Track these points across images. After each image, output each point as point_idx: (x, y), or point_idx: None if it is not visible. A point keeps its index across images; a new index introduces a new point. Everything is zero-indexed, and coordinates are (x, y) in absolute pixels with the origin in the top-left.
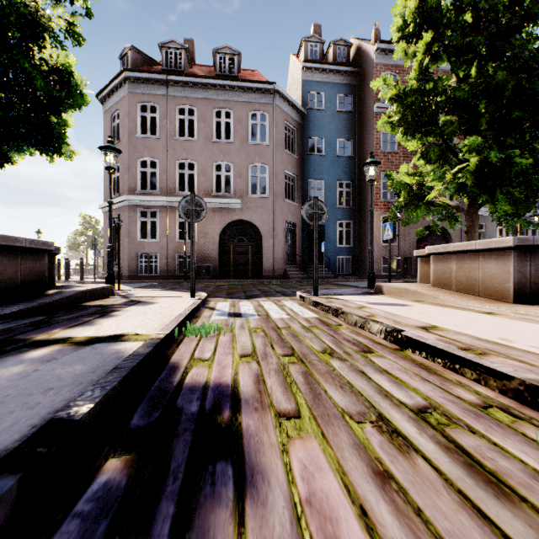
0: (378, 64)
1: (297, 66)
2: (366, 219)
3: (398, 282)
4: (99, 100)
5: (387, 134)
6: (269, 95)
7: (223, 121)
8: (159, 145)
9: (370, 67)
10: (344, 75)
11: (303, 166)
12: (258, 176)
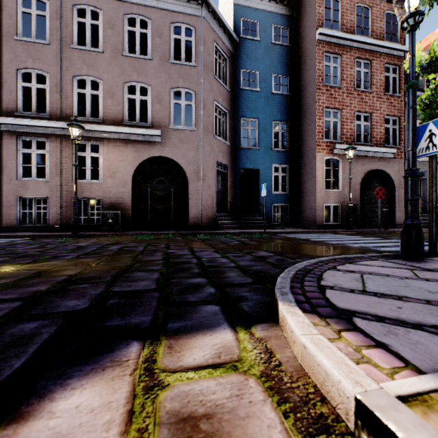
0: None
1: None
2: (305, 162)
3: (357, 234)
4: None
5: (330, 66)
6: (195, 5)
7: (138, 31)
8: (49, 53)
9: None
10: (279, 4)
11: (235, 101)
12: (183, 103)
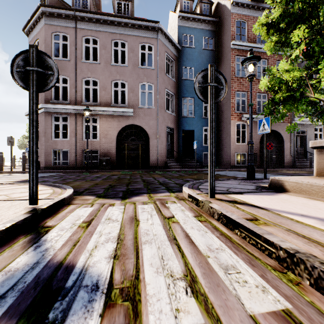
0: (233, 13)
1: (175, 16)
2: (224, 126)
3: None
4: (25, 33)
5: (240, 64)
6: (154, 32)
7: (119, 50)
8: (69, 66)
9: (227, 16)
10: (207, 23)
11: (179, 87)
12: (146, 92)
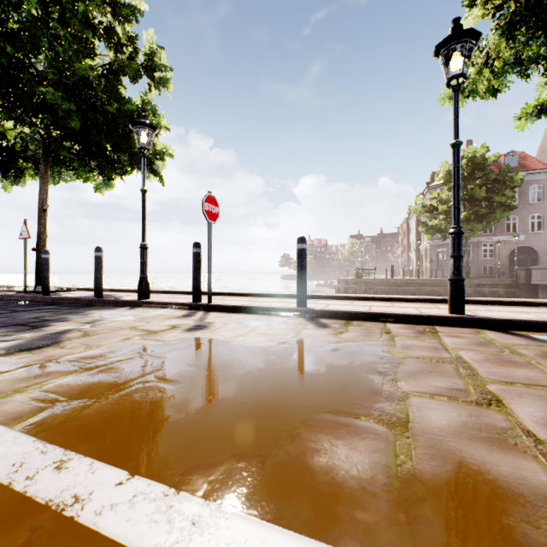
0: None
1: None
2: None
3: None
4: (427, 190)
5: None
6: (543, 175)
7: None
8: None
9: None
10: None
11: None
12: (535, 221)
